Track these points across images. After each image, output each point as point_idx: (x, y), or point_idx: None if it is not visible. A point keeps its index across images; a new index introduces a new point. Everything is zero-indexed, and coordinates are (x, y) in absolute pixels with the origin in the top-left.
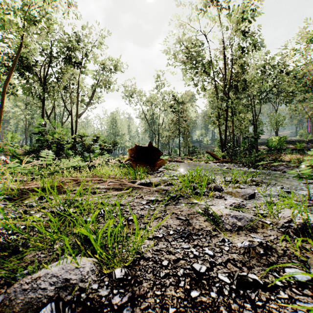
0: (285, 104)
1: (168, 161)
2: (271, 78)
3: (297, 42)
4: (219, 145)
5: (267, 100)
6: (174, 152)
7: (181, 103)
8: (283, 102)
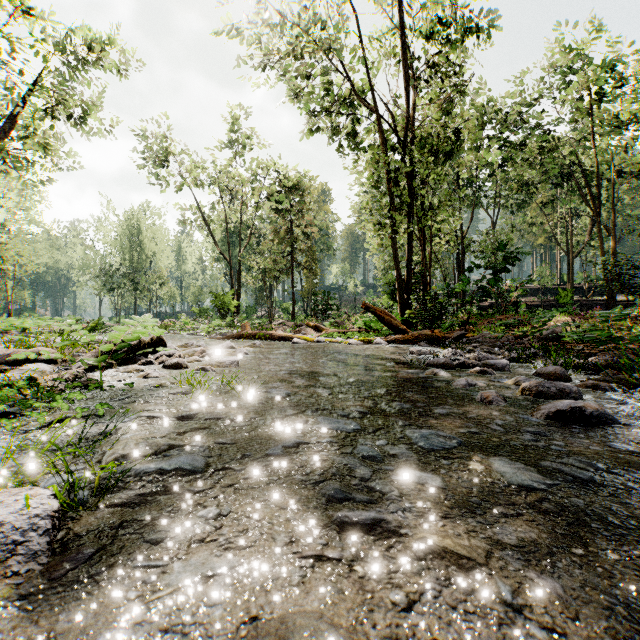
0: (511, 211)
1: (246, 335)
2: (497, 143)
3: (547, 68)
4: (392, 290)
5: (478, 201)
6: (284, 310)
7: (298, 193)
8: (507, 209)
